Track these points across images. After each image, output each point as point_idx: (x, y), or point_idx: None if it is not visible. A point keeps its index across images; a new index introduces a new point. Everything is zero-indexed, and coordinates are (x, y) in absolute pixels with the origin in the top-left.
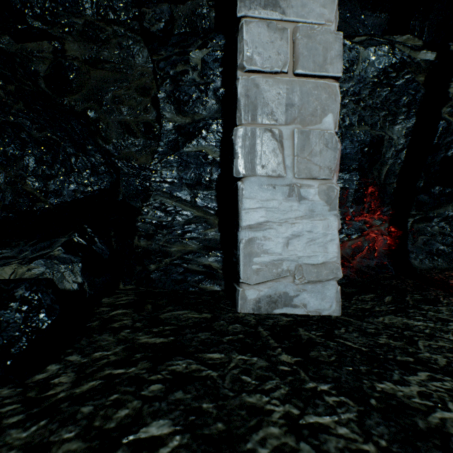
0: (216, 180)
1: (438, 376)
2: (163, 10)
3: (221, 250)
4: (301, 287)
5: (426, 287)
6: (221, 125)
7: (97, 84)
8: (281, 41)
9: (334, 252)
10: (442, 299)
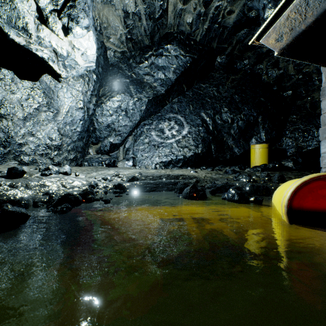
0: None
1: None
2: None
3: None
4: None
5: None
6: None
7: None
8: None
9: None
10: None
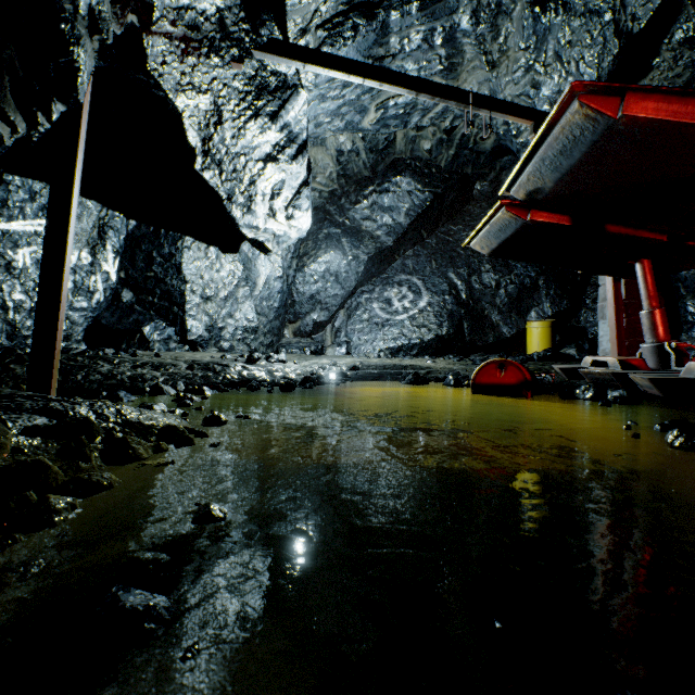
0: None
1: None
2: None
3: None
4: None
5: None
6: None
7: None
8: None
9: None
10: None
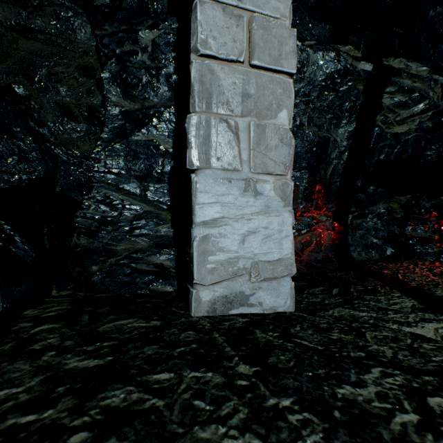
0: (169, 173)
1: (389, 371)
2: None
3: (174, 248)
4: (257, 285)
5: (366, 277)
6: (174, 114)
7: (27, 56)
8: (237, 28)
9: (289, 248)
10: (380, 288)
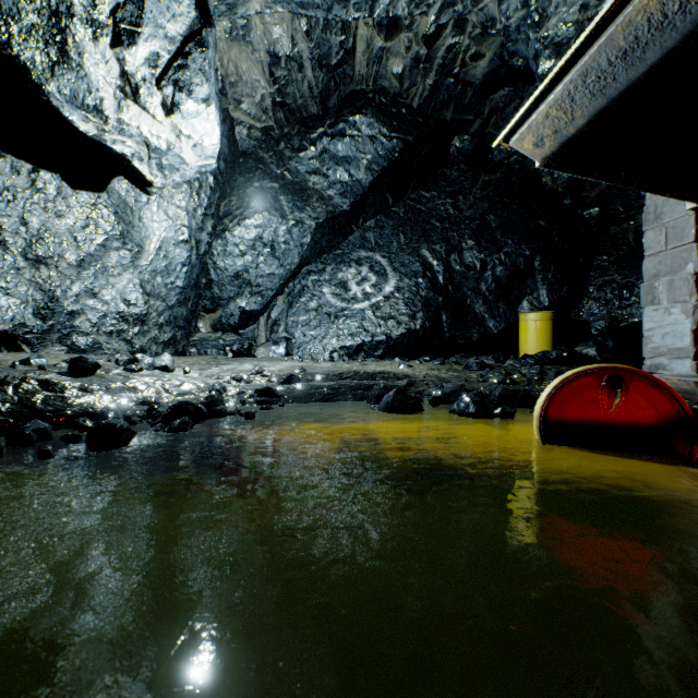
0: None
1: None
2: None
3: None
4: (670, 361)
5: None
6: None
7: None
8: (659, 237)
9: (687, 342)
10: None
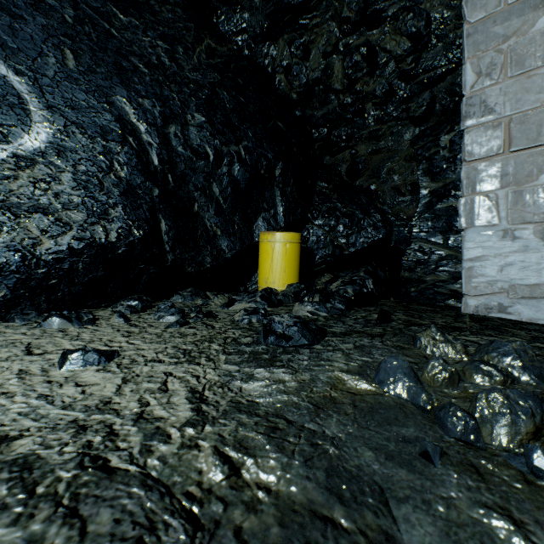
0: None
1: None
2: (424, 97)
3: None
4: (514, 301)
5: None
6: None
7: (376, 165)
8: (495, 135)
9: None
10: None
